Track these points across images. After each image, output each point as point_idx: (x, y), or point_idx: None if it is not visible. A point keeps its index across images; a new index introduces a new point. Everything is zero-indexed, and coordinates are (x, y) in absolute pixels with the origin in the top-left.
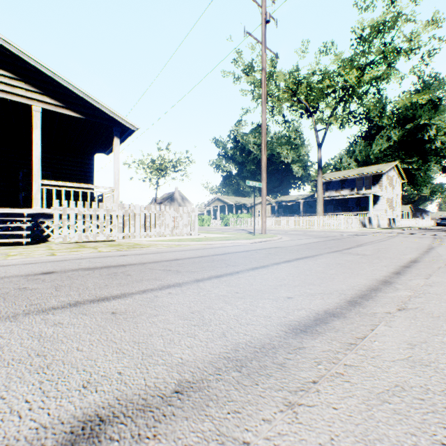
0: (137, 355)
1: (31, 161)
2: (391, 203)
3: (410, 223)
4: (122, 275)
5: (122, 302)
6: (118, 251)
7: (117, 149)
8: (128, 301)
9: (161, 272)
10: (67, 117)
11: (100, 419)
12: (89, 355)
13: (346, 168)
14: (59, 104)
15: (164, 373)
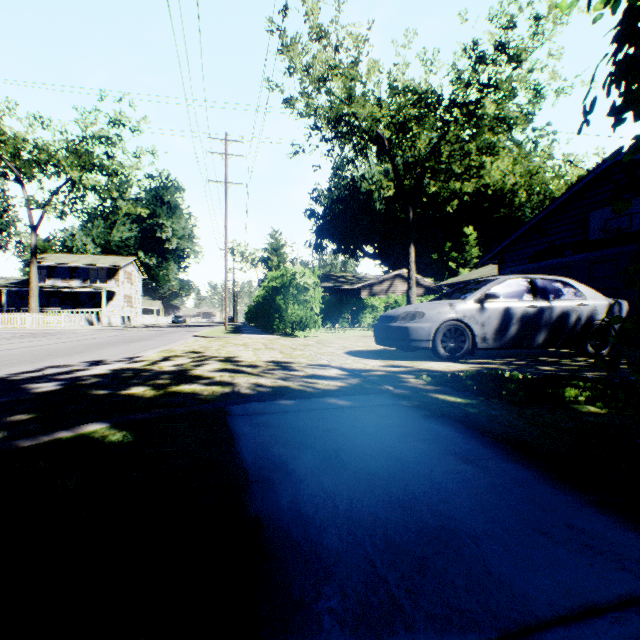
0: None
1: None
2: (130, 299)
3: (150, 321)
4: None
5: None
6: None
7: None
8: None
9: None
10: None
11: None
12: None
13: (83, 249)
14: None
15: None
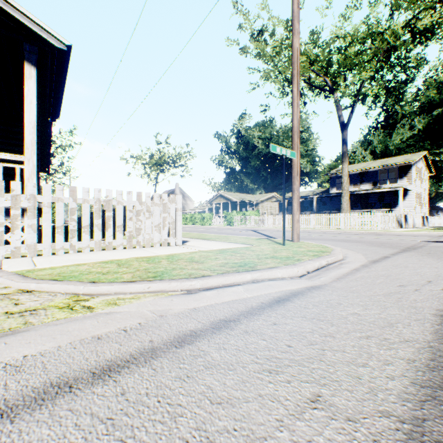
0: None
1: None
2: (419, 198)
3: (440, 222)
4: None
5: None
6: None
7: (29, 85)
8: None
9: None
10: None
11: None
12: None
13: (361, 161)
14: None
15: None
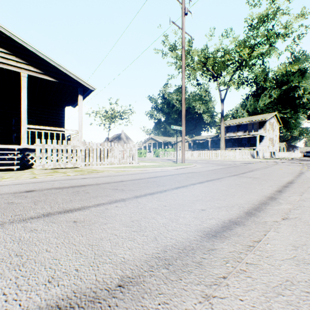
0: (91, 255)
1: (20, 111)
2: (272, 141)
3: (285, 155)
4: (82, 193)
5: (81, 213)
6: (81, 175)
7: (80, 103)
8: (86, 212)
9: (110, 191)
10: (45, 81)
11: (59, 309)
12: (55, 255)
13: (241, 116)
14: (40, 72)
15: (110, 270)
